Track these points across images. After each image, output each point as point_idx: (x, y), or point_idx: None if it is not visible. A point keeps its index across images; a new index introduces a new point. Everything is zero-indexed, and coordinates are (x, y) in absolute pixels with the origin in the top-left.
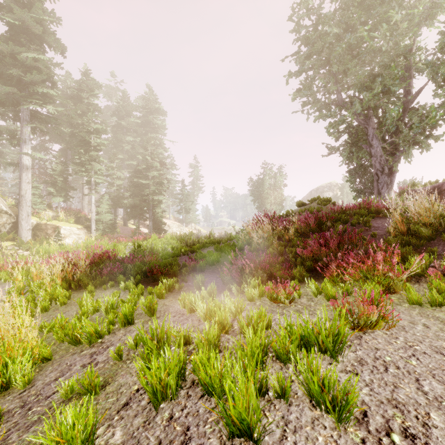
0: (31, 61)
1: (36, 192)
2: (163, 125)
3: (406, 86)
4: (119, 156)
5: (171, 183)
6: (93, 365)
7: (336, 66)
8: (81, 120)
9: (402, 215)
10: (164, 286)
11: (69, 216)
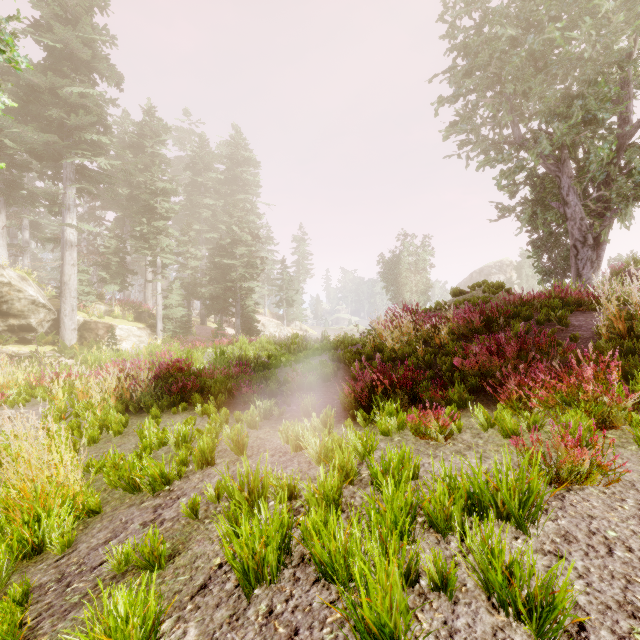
0: (77, 98)
1: (83, 278)
2: (255, 181)
3: (622, 111)
4: (194, 226)
5: (267, 264)
6: (157, 524)
7: (511, 85)
8: (143, 177)
9: (618, 308)
10: (258, 411)
11: (127, 311)
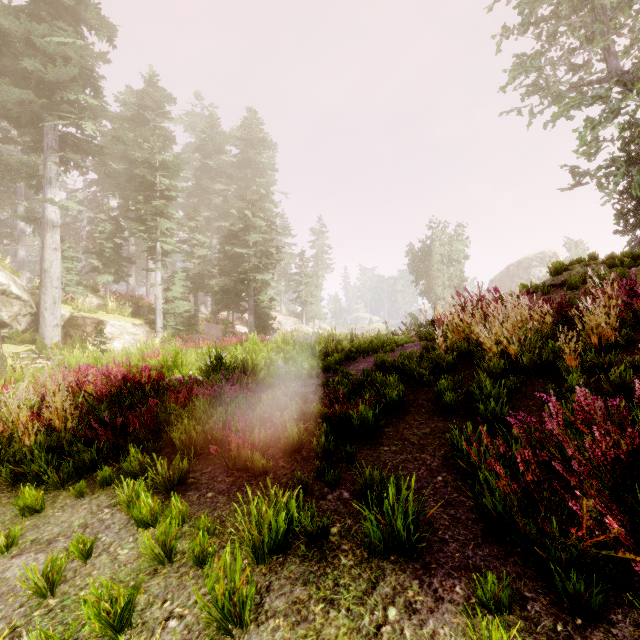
0: (56, 47)
1: (71, 265)
2: (270, 165)
3: None
4: (204, 213)
5: (283, 258)
6: None
7: None
8: (144, 154)
9: None
10: (254, 528)
11: (123, 305)
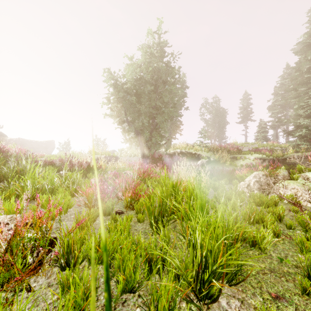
0: None
1: None
2: None
3: None
4: None
5: None
6: None
7: None
8: None
9: None
10: None
11: None
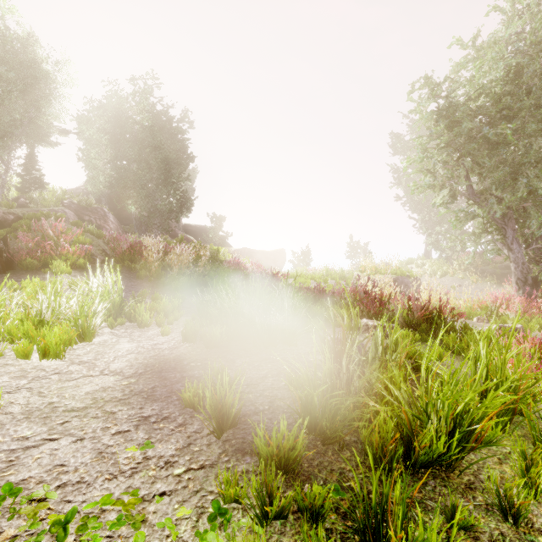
0: None
1: None
2: None
3: None
4: None
5: None
6: None
7: None
8: None
9: None
10: None
11: None
